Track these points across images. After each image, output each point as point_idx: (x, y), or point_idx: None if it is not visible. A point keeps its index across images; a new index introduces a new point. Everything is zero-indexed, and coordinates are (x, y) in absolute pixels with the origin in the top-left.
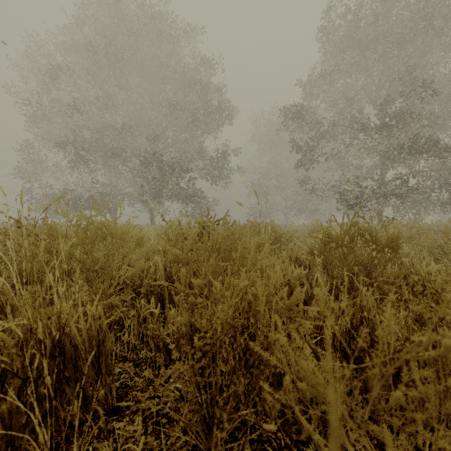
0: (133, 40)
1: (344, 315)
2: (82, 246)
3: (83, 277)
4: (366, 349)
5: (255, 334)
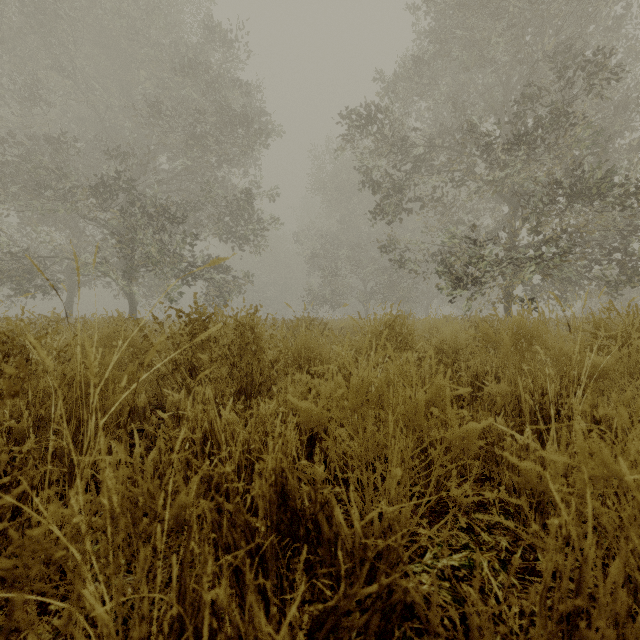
0: None
1: None
2: None
3: None
4: None
5: None
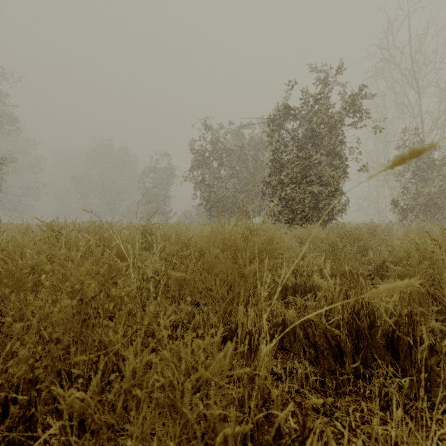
0: None
1: None
2: None
3: None
4: None
5: None
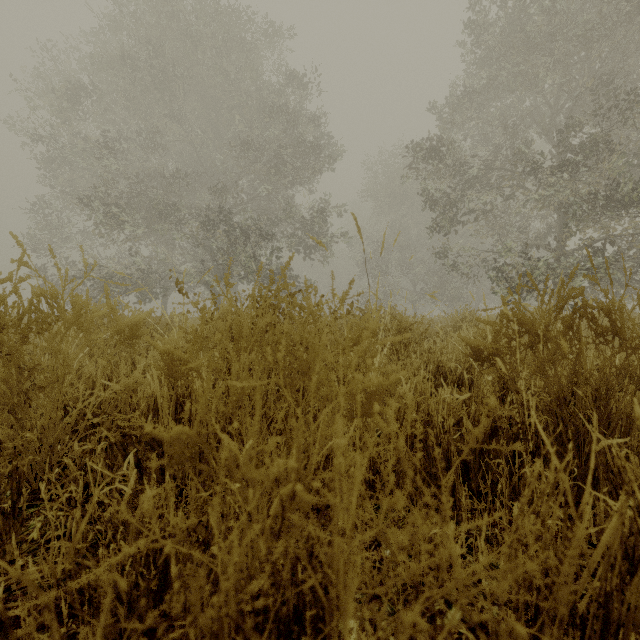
0: (189, 47)
1: None
2: None
3: None
4: None
5: None
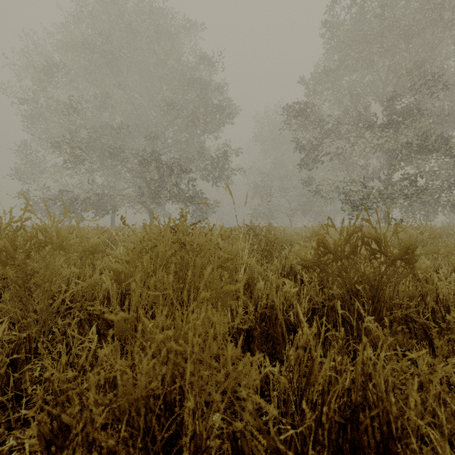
0: (131, 37)
1: (336, 387)
2: (5, 258)
3: (12, 297)
4: (373, 448)
5: (186, 417)
